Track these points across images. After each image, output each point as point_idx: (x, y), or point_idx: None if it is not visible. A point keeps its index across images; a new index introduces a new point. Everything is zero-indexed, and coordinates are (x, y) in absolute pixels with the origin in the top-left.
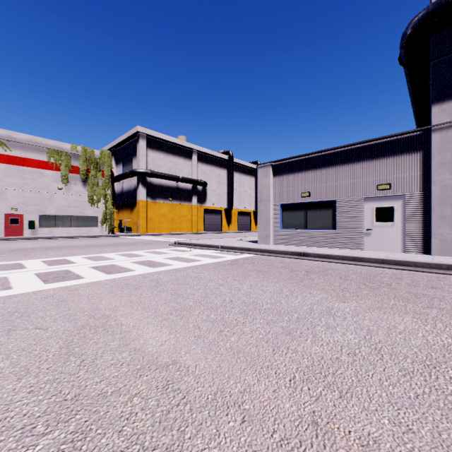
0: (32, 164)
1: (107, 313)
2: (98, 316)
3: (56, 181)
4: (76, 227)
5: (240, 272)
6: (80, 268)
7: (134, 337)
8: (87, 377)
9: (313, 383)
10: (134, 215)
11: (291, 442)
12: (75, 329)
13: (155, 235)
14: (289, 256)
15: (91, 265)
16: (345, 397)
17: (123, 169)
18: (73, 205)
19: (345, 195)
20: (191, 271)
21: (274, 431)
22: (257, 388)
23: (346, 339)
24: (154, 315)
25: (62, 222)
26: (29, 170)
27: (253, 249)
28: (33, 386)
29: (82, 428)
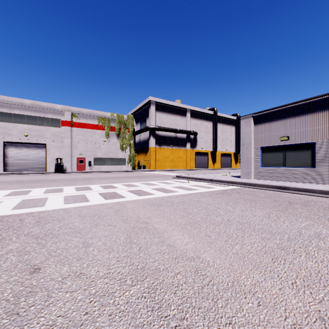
0: (90, 127)
1: (146, 220)
2: (141, 221)
3: (102, 136)
4: (113, 165)
5: (230, 199)
6: (122, 191)
7: (166, 237)
8: (146, 257)
9: (314, 289)
10: (147, 157)
11: (303, 327)
12: (130, 228)
13: (161, 171)
14: (270, 189)
15: (127, 189)
16: None
17: (140, 127)
18: (111, 151)
19: (325, 137)
20: (193, 197)
21: (286, 317)
22: (265, 284)
23: None
24: (175, 224)
25: (105, 162)
26: (88, 131)
27: (237, 182)
28: (118, 258)
29: (151, 286)
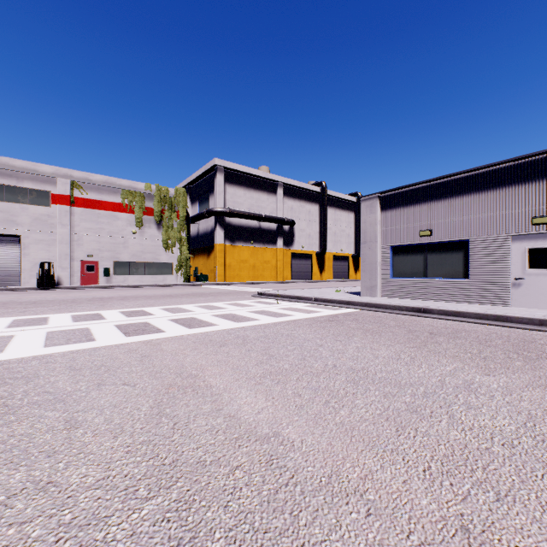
0: (106, 207)
1: (194, 372)
2: (185, 374)
3: (130, 224)
4: (150, 274)
5: (342, 330)
6: (159, 321)
7: (227, 401)
8: (183, 442)
9: (456, 478)
10: (211, 260)
11: None
12: (163, 388)
13: (234, 284)
14: (403, 313)
15: (170, 317)
16: (504, 500)
17: (199, 209)
18: (147, 250)
19: (483, 232)
20: (282, 328)
21: (410, 532)
22: (381, 475)
23: (497, 424)
24: (245, 377)
25: (136, 270)
26: (104, 213)
27: (355, 303)
28: (130, 446)
29: (185, 497)
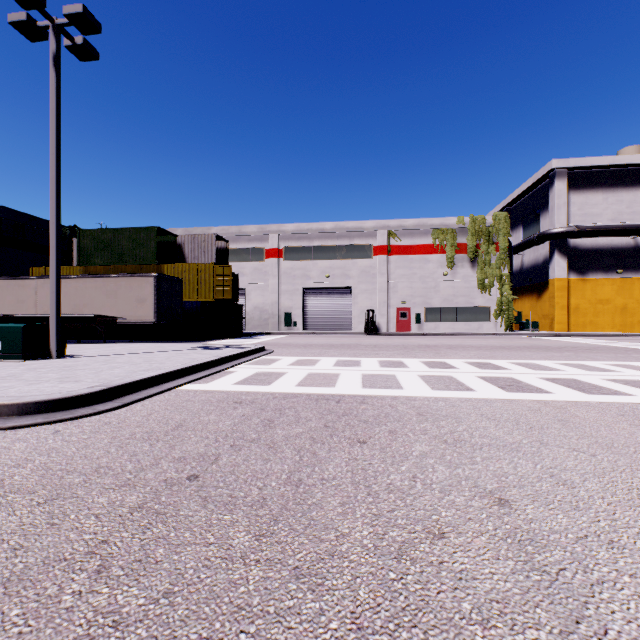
0: (418, 250)
1: None
2: None
3: (440, 266)
4: (462, 321)
5: None
6: (527, 378)
7: None
8: None
9: None
10: (543, 302)
11: None
12: None
13: (586, 336)
14: None
15: (536, 375)
16: None
17: (522, 235)
18: (458, 293)
19: None
20: None
21: None
22: None
23: None
24: None
25: (447, 316)
26: (415, 258)
27: None
28: None
29: None
